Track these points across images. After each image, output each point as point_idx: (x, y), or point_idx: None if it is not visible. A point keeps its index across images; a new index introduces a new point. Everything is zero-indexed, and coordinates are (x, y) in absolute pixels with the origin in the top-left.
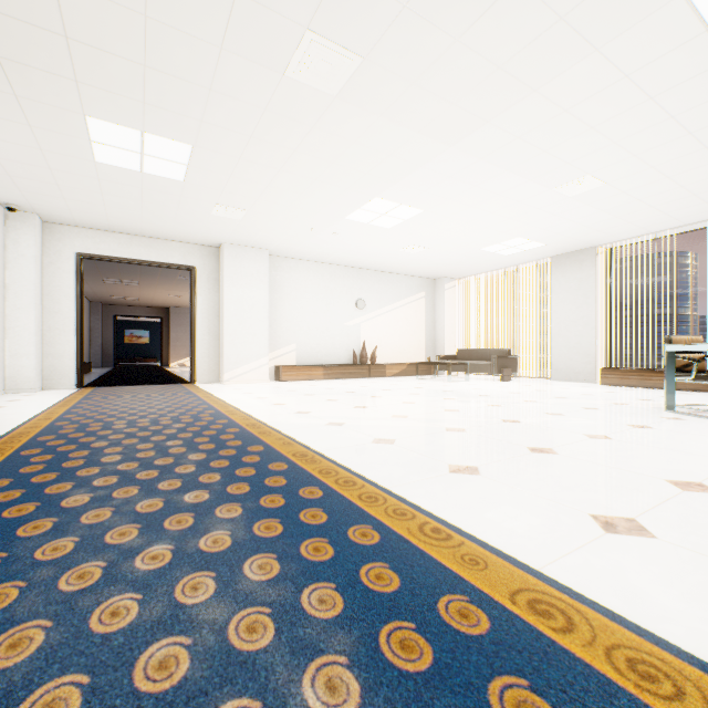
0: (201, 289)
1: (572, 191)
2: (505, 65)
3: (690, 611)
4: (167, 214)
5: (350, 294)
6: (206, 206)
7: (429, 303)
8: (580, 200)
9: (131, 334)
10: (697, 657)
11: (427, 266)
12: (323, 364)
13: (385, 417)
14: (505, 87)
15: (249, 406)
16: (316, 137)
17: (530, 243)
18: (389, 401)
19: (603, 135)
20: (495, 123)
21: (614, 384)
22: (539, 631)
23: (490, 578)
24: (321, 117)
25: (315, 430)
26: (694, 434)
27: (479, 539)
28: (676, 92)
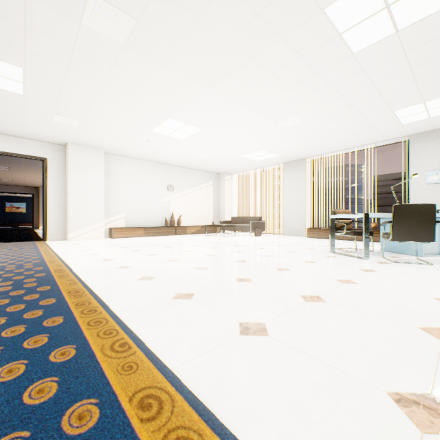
0: (52, 174)
1: (286, 124)
2: (231, 39)
3: (251, 389)
4: (17, 118)
5: (163, 181)
6: (47, 115)
7: (216, 188)
8: (292, 130)
9: (11, 206)
10: (227, 428)
11: (212, 165)
12: (144, 226)
13: (163, 261)
14: (234, 54)
15: (72, 256)
16: (118, 73)
17: (270, 154)
18: (176, 250)
19: (296, 91)
20: (233, 76)
21: (314, 237)
22: (130, 423)
23: (130, 380)
24: (117, 59)
25: (104, 272)
26: (335, 265)
27: (149, 348)
28: (330, 70)
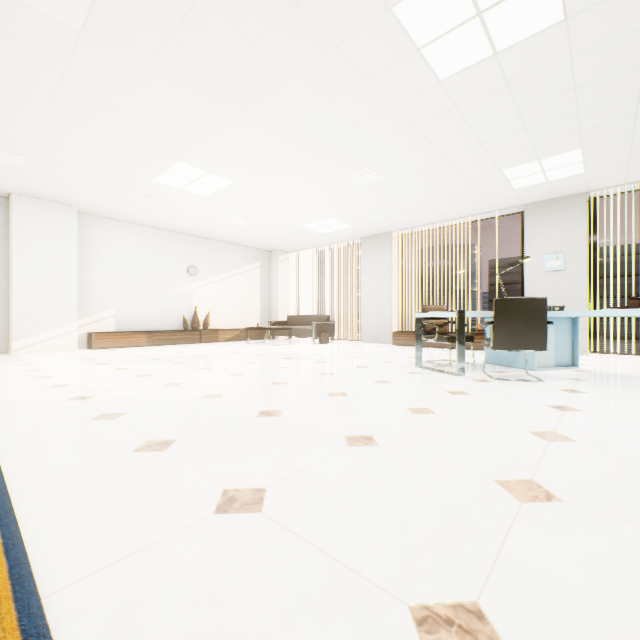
0: None
1: (359, 181)
2: (259, 41)
3: (177, 625)
4: None
5: (181, 260)
6: None
7: (265, 273)
8: (368, 190)
9: None
10: None
11: (258, 238)
12: (149, 330)
13: (154, 386)
14: (267, 65)
15: None
16: (78, 79)
17: (341, 224)
18: (187, 367)
19: (367, 132)
20: (270, 101)
21: (402, 344)
22: None
23: None
24: (73, 55)
25: (39, 408)
26: (415, 386)
27: (26, 555)
28: (411, 103)
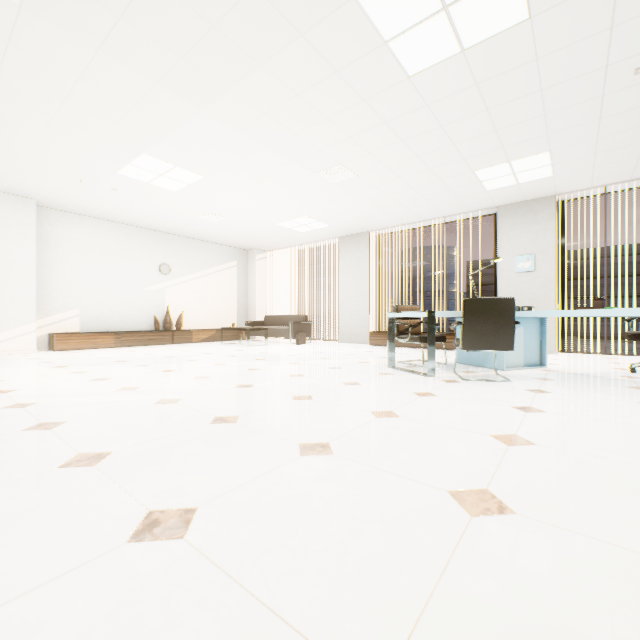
0: None
1: (333, 179)
2: (219, 25)
3: None
4: None
5: (152, 258)
6: None
7: (242, 272)
8: (343, 188)
9: None
10: None
11: (234, 236)
12: (118, 331)
13: (108, 391)
14: (229, 52)
15: None
16: (23, 59)
17: (318, 223)
18: (150, 369)
19: (339, 128)
20: (236, 92)
21: (379, 344)
22: None
23: None
24: (15, 32)
25: None
26: (384, 388)
27: None
28: (381, 99)
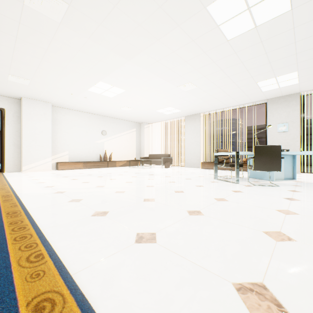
0: (9, 121)
1: (185, 89)
2: (142, 24)
3: (132, 287)
4: None
5: (98, 128)
6: (3, 74)
7: (138, 134)
8: (189, 93)
9: None
10: None
11: (135, 117)
12: (84, 161)
13: (92, 187)
14: (145, 35)
15: (21, 184)
16: (57, 44)
17: (175, 110)
18: (104, 178)
19: (191, 65)
20: (145, 52)
21: (205, 168)
22: None
23: (34, 286)
24: (56, 33)
25: (43, 197)
26: (216, 188)
27: (59, 258)
28: (213, 51)
